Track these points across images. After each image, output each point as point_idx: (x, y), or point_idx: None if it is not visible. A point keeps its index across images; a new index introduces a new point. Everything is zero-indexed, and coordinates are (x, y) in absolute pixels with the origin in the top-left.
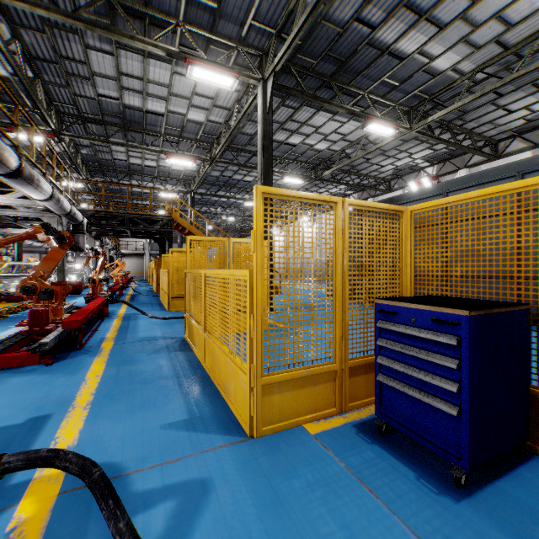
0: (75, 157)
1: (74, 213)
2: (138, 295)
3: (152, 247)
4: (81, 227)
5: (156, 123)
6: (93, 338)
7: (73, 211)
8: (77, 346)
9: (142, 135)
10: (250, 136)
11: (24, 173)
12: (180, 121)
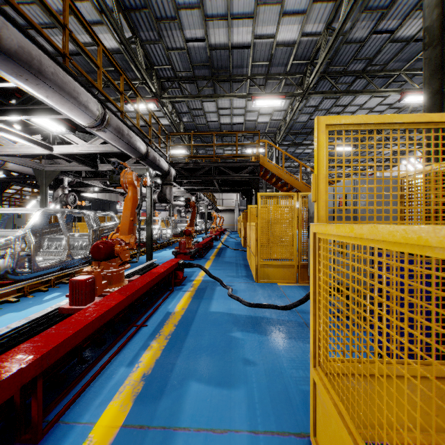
0: (177, 124)
1: (153, 158)
2: (226, 248)
3: (241, 203)
4: (168, 178)
5: (242, 62)
6: (112, 365)
7: (151, 155)
8: (54, 408)
9: (229, 84)
10: (359, 42)
11: (1, 41)
12: (268, 50)
